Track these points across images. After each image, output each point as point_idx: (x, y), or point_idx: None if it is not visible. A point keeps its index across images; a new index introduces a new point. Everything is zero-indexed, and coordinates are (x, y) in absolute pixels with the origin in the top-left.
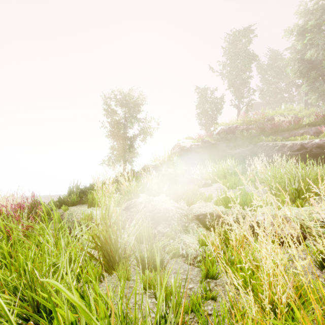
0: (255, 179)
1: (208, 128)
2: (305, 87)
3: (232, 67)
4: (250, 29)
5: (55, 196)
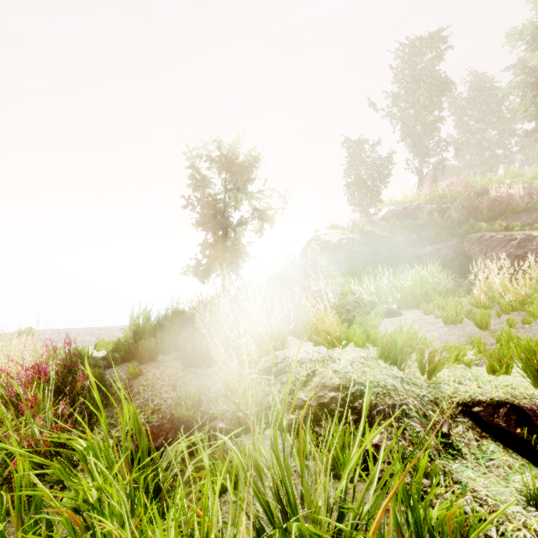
0: (491, 302)
1: (365, 210)
2: None
3: (409, 103)
4: (440, 35)
5: (105, 330)
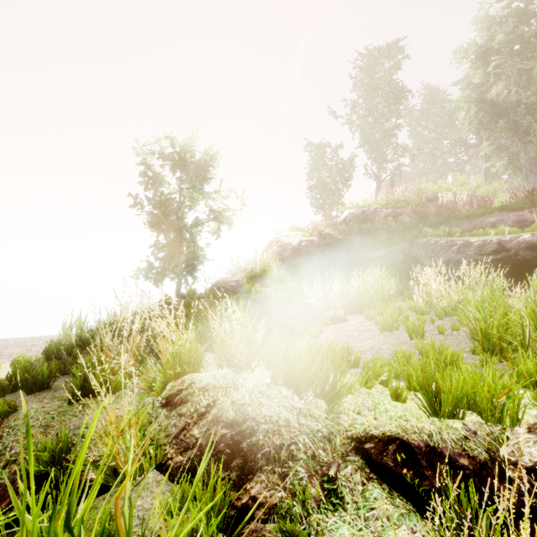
0: (428, 307)
1: (327, 213)
2: (487, 147)
3: (368, 110)
4: (396, 47)
5: (41, 340)
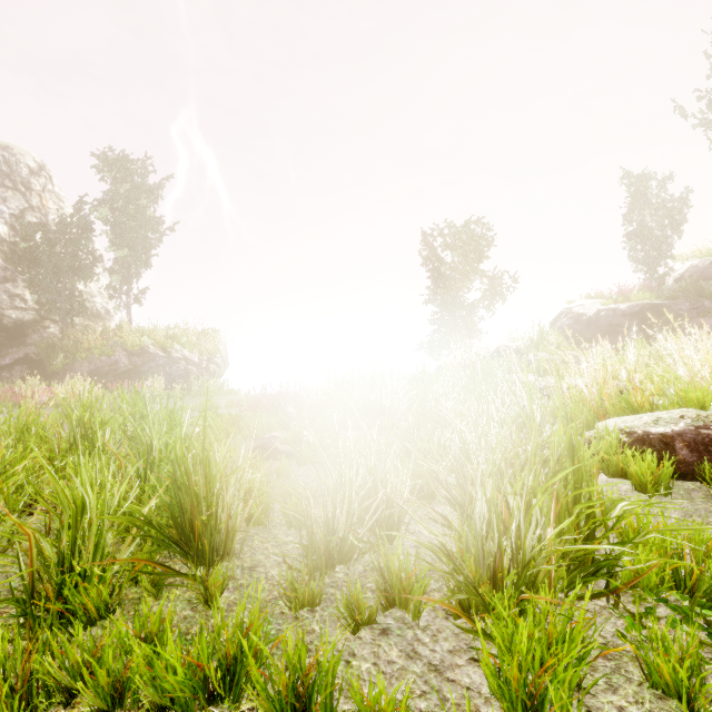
0: None
1: (652, 269)
2: None
3: None
4: None
5: None
